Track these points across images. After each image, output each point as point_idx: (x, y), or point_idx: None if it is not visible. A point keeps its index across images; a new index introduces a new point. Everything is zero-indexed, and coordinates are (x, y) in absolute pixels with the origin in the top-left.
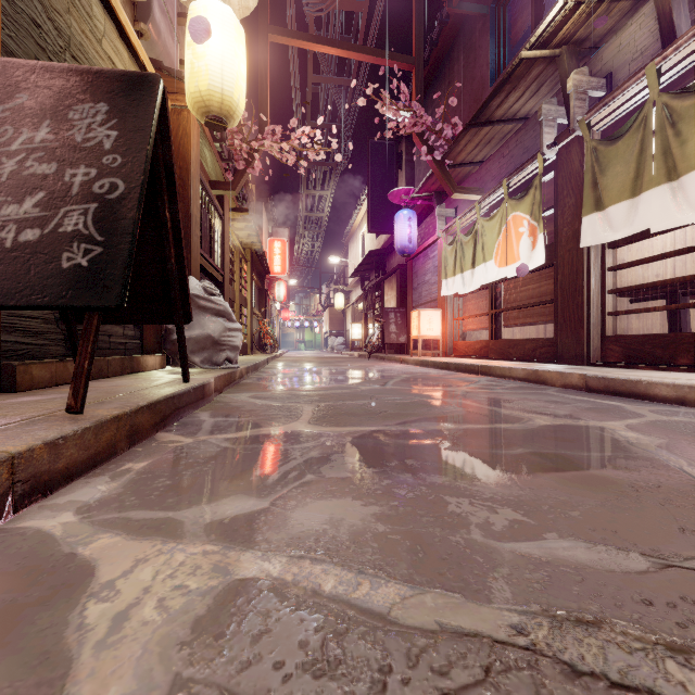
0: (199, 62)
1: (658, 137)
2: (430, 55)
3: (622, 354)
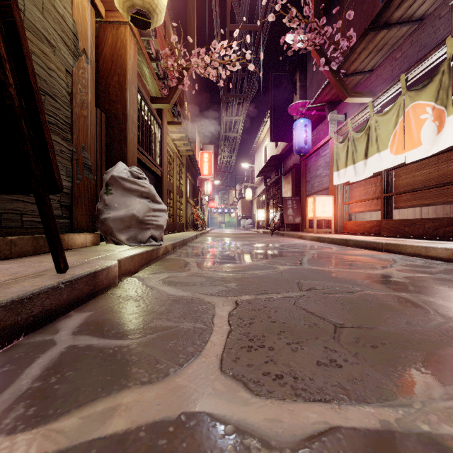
0: None
1: None
2: None
3: None
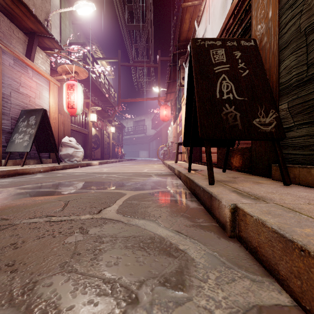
0: None
1: None
2: None
3: None
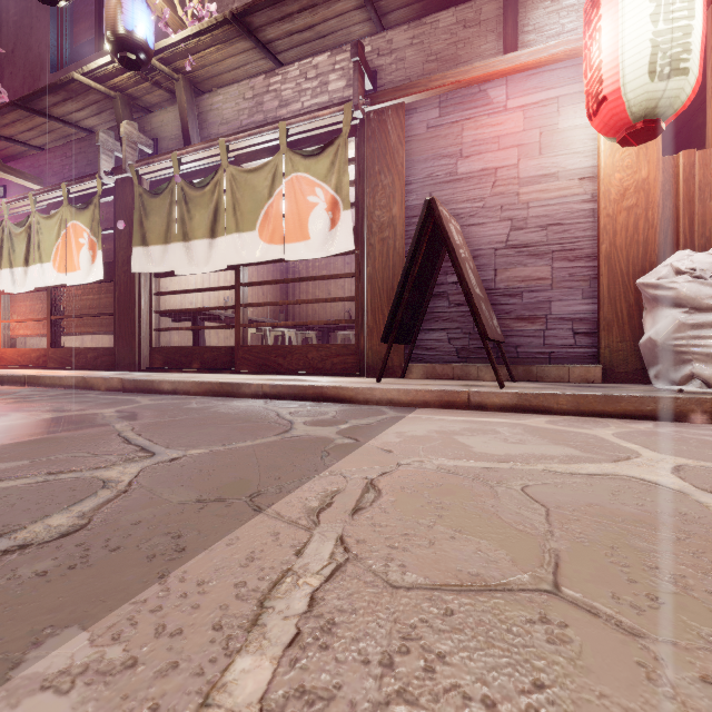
0: None
1: (179, 207)
2: None
3: (163, 361)
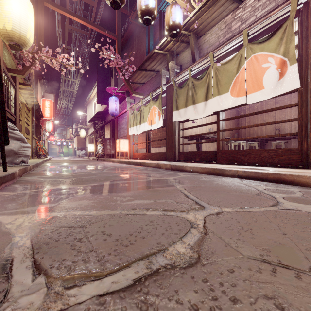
0: (6, 15)
1: (191, 90)
2: (124, 34)
3: (184, 158)
